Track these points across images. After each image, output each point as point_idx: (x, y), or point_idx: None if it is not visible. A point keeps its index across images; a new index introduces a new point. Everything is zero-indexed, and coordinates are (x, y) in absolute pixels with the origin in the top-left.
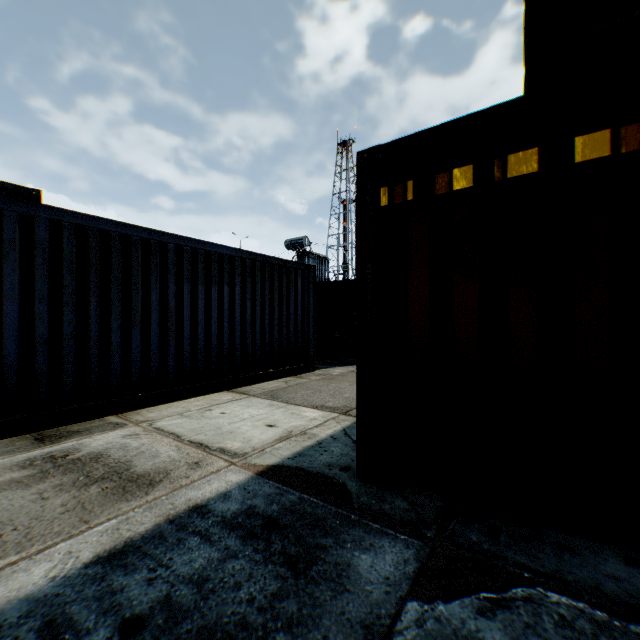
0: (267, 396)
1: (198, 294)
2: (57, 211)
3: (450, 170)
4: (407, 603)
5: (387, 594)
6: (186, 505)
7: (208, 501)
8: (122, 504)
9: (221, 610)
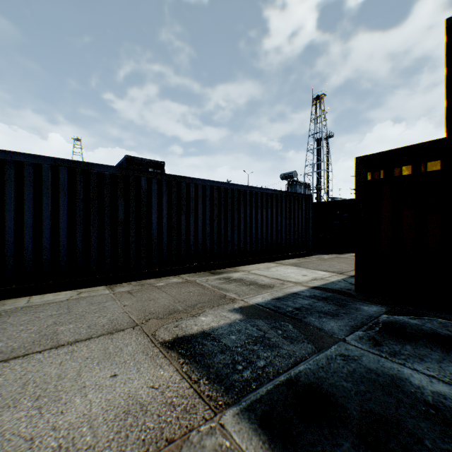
0: (293, 265)
1: (258, 214)
2: (212, 182)
3: (400, 167)
4: (382, 315)
5: (375, 313)
6: (289, 292)
7: (297, 292)
8: (266, 290)
9: (321, 310)
